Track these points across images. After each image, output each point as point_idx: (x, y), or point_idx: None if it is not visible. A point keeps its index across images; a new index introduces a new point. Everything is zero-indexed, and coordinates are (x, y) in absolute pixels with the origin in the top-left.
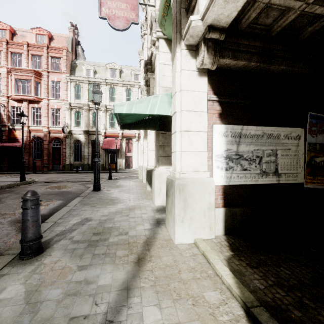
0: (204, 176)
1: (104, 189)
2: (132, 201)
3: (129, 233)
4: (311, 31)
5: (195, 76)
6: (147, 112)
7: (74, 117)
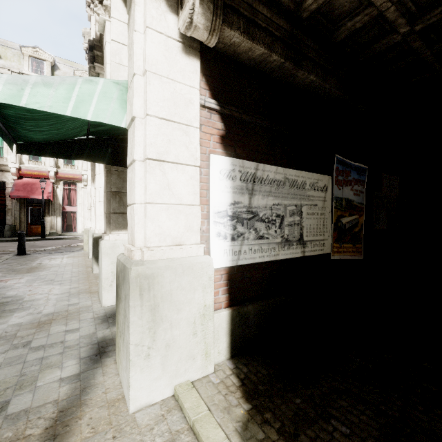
0: (194, 254)
1: None
2: (54, 301)
3: (10, 404)
4: (350, 28)
5: (177, 50)
6: (65, 110)
7: None
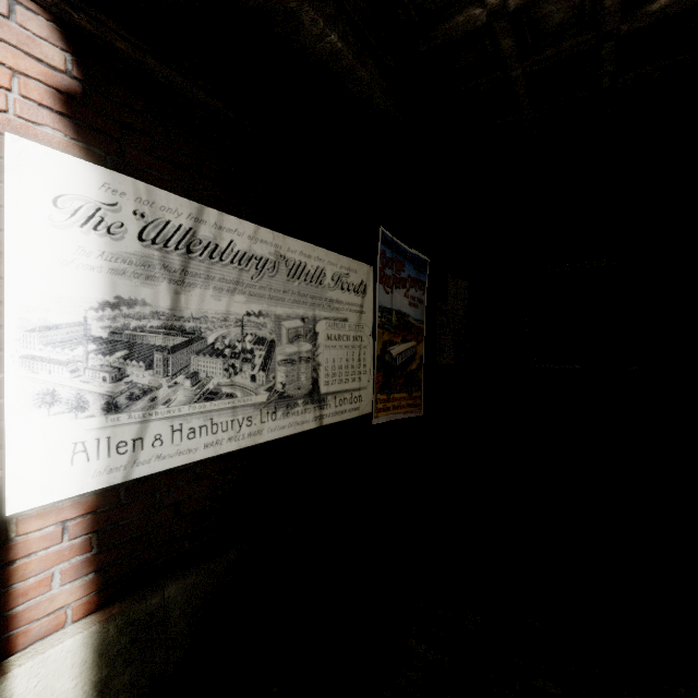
0: None
1: None
2: None
3: None
4: None
5: None
6: None
7: None
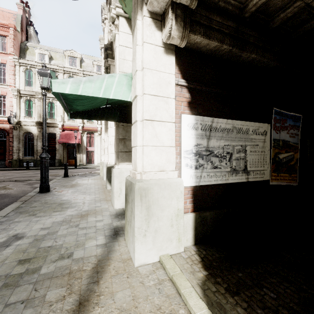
0: (171, 177)
1: (54, 189)
2: (87, 204)
3: (74, 254)
4: (283, 17)
5: (161, 52)
6: (99, 94)
7: (24, 106)
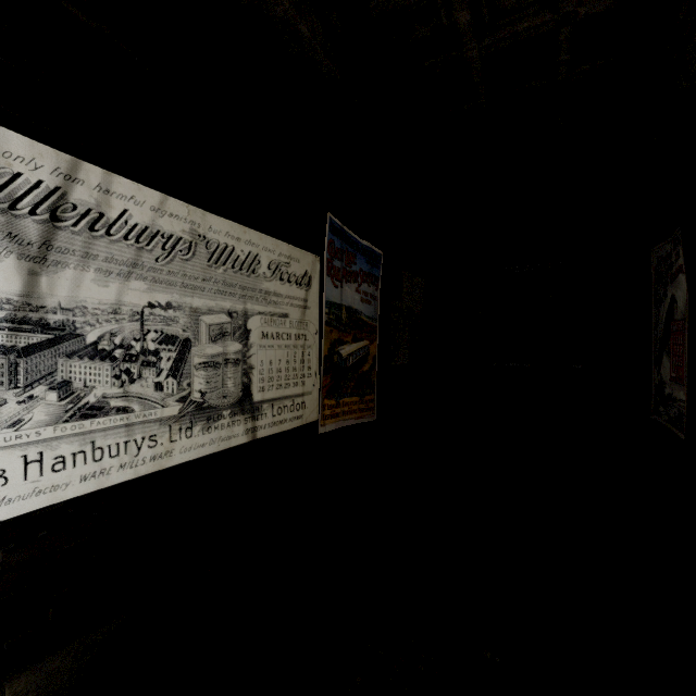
0: None
1: None
2: None
3: None
4: None
5: None
6: None
7: None
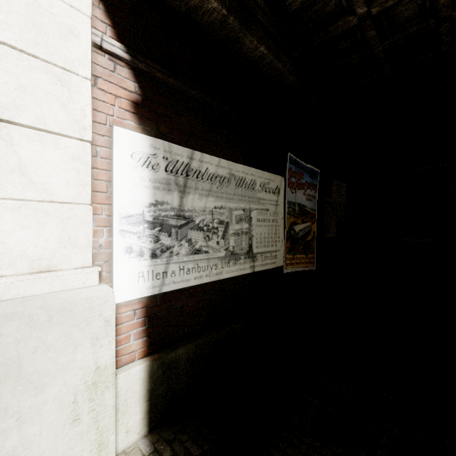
0: (77, 285)
1: None
2: None
3: None
4: None
5: None
6: None
7: None
